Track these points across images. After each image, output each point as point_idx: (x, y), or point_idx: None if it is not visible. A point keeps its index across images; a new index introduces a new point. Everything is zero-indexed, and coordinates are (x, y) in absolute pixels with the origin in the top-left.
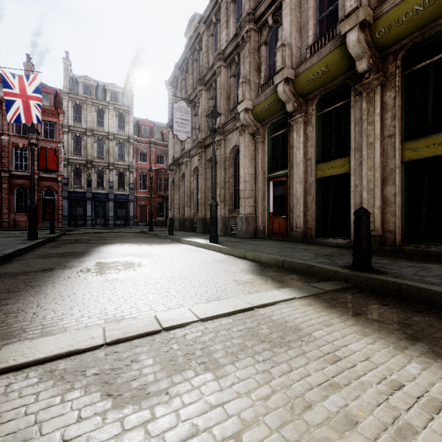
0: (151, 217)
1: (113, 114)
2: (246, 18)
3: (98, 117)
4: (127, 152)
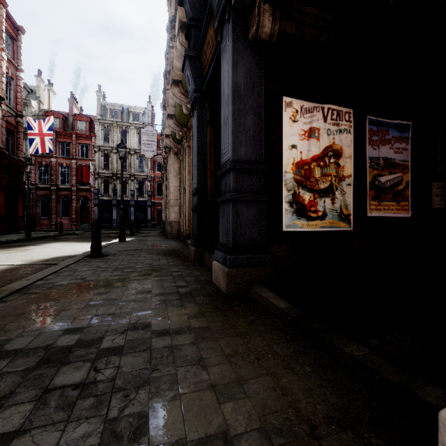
0: (137, 221)
1: (134, 133)
2: (166, 62)
3: (122, 136)
4: (146, 164)
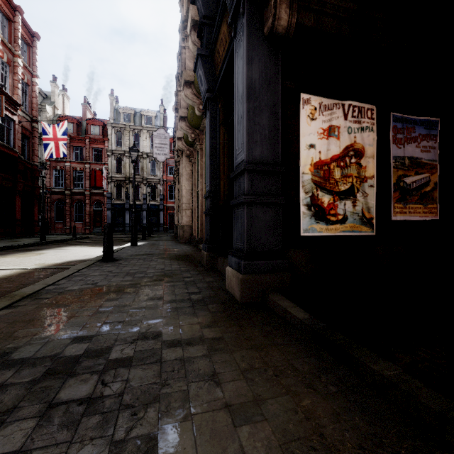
0: (149, 225)
1: (147, 136)
2: (179, 63)
3: (135, 139)
4: (158, 168)
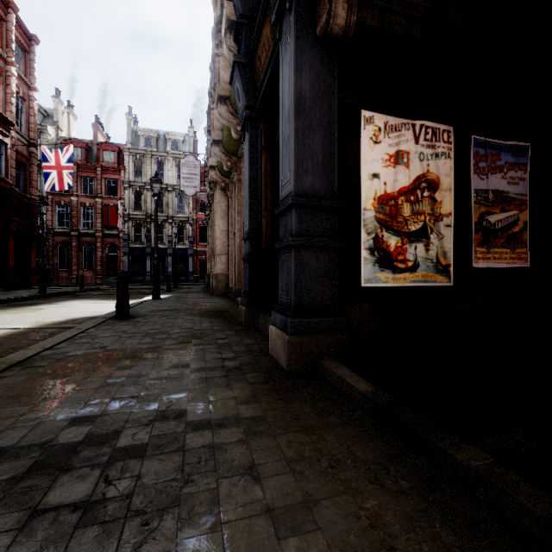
0: (175, 274)
1: (173, 165)
2: (211, 75)
3: (158, 169)
4: (187, 204)
